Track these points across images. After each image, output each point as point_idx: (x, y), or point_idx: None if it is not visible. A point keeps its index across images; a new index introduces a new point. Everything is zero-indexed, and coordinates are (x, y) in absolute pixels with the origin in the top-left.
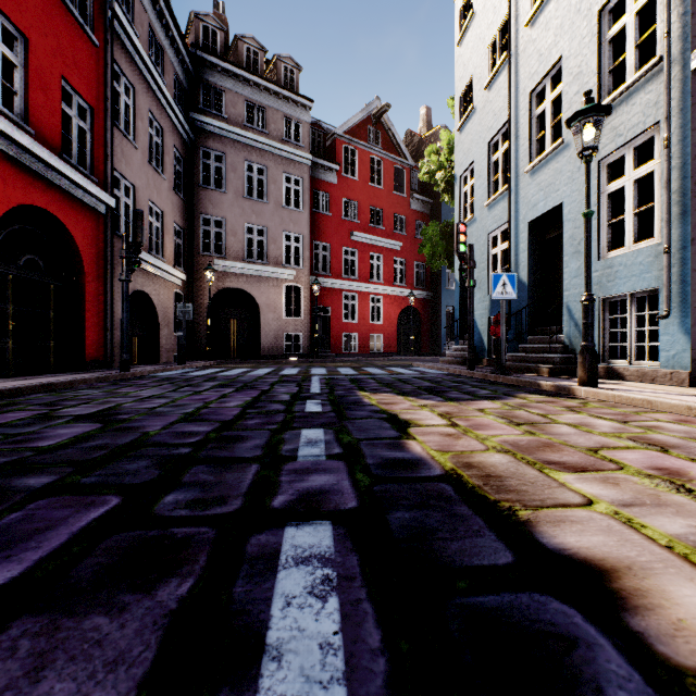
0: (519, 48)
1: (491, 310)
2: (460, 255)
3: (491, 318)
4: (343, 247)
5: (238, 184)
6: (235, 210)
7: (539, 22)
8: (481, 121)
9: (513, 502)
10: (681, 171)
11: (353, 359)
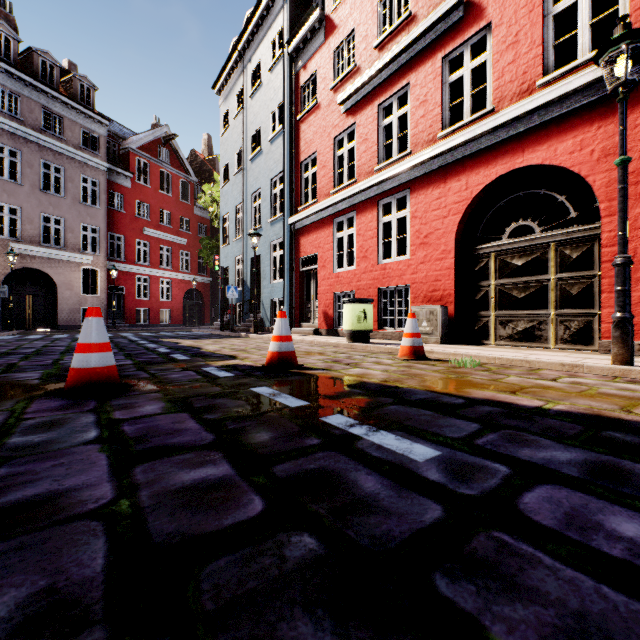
0: (247, 168)
1: (237, 299)
2: (216, 271)
3: (237, 303)
4: (136, 239)
5: (35, 179)
6: (32, 201)
7: (254, 164)
8: (232, 192)
9: (197, 346)
10: (287, 258)
11: (147, 328)
